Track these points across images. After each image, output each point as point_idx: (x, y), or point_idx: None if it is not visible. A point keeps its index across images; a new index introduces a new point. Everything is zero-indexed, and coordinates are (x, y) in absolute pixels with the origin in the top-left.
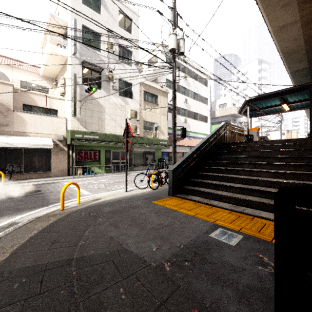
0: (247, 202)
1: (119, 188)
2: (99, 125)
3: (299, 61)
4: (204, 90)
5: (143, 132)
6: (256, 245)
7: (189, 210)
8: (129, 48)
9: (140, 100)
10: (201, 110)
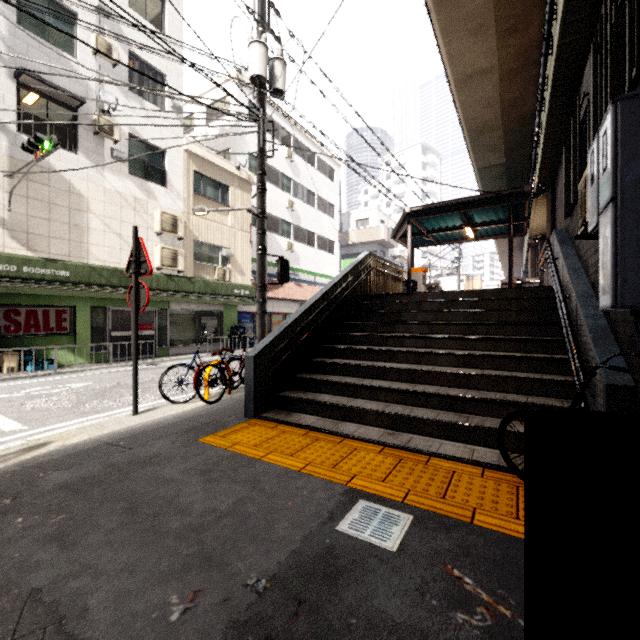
0: (414, 422)
1: (120, 404)
2: (72, 243)
3: (492, 149)
4: (327, 188)
5: (193, 266)
6: (442, 541)
7: (292, 454)
8: (157, 67)
9: (187, 192)
10: (322, 228)
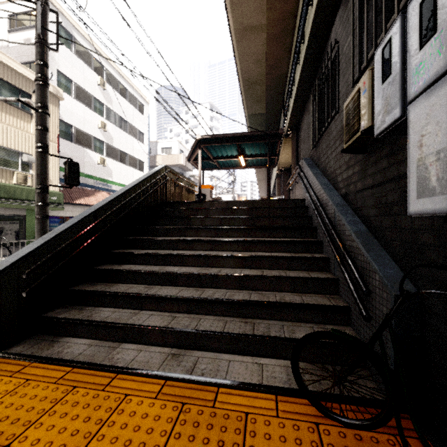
0: (201, 337)
1: None
2: None
3: (258, 100)
4: (137, 118)
5: None
6: None
7: (14, 438)
8: None
9: None
10: (133, 149)
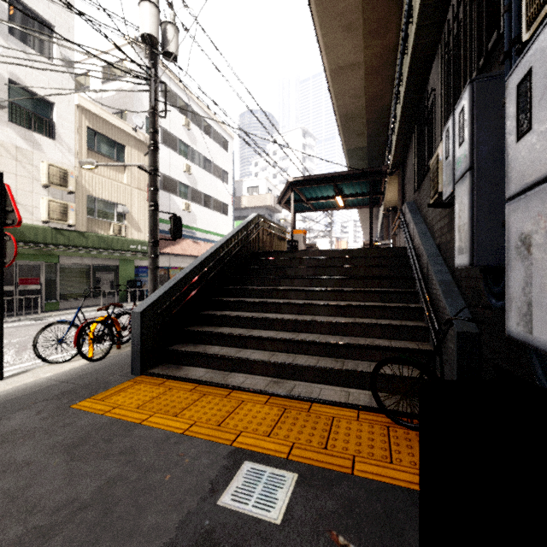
0: (297, 369)
1: None
2: None
3: (358, 134)
4: (222, 157)
5: (85, 221)
6: (326, 501)
7: (177, 414)
8: (44, 16)
9: (79, 147)
10: (217, 192)
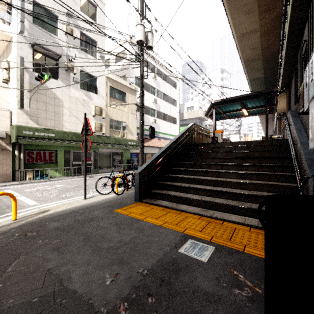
0: (216, 205)
1: (78, 194)
2: (56, 121)
3: (257, 70)
4: (173, 92)
5: (109, 131)
6: (229, 259)
7: (157, 218)
8: (93, 38)
9: (106, 96)
10: (170, 111)
